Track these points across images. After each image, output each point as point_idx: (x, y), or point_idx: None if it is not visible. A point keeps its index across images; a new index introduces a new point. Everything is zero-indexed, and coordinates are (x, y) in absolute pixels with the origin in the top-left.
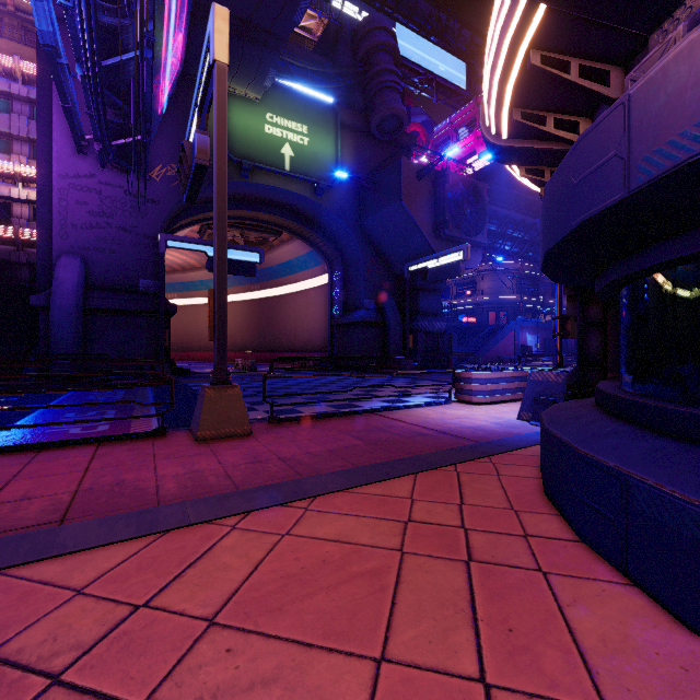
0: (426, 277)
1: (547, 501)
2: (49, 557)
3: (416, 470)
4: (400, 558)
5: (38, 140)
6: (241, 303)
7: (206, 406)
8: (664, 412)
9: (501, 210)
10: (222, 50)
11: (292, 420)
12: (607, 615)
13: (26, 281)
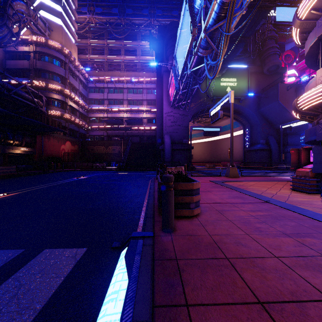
0: (291, 129)
1: None
2: (230, 181)
3: (279, 181)
4: (275, 184)
5: (157, 103)
6: (203, 143)
7: (230, 171)
8: None
9: None
10: (232, 100)
11: (246, 176)
12: None
13: (146, 141)
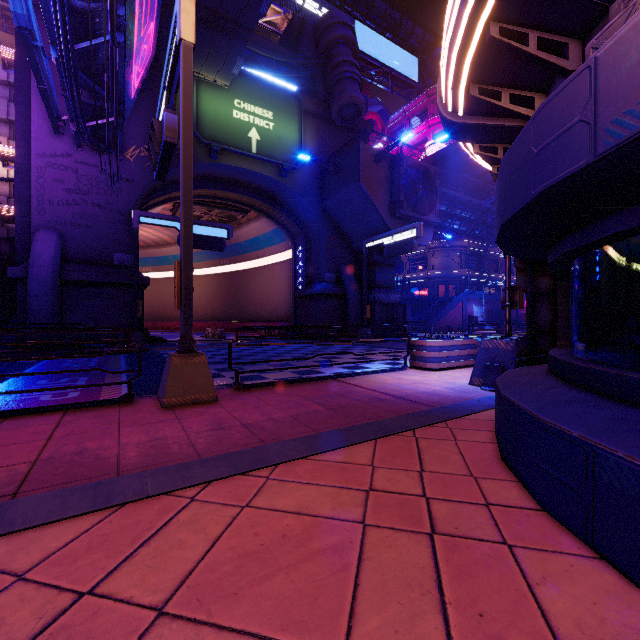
0: (382, 252)
1: (505, 467)
2: None
3: (376, 436)
4: (363, 531)
5: (17, 121)
6: (211, 276)
7: (172, 373)
8: (625, 381)
9: (450, 192)
10: (188, 30)
11: (257, 386)
12: (579, 594)
13: (6, 255)
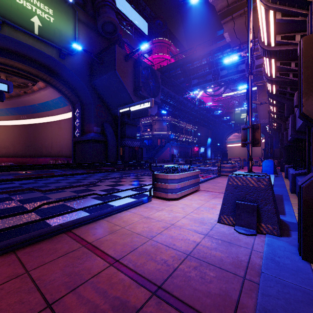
0: (129, 117)
1: None
2: None
3: None
4: None
5: None
6: (13, 126)
7: None
8: None
9: (165, 88)
10: None
11: None
12: None
13: None
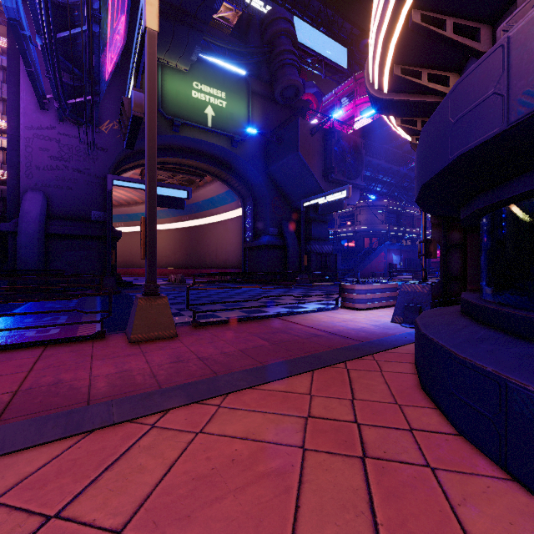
0: (317, 211)
1: (424, 395)
2: None
3: (313, 368)
4: (302, 455)
5: (9, 99)
6: (174, 230)
7: (138, 313)
8: (531, 322)
9: (374, 160)
10: (152, 19)
11: (211, 324)
12: (496, 514)
13: (0, 212)
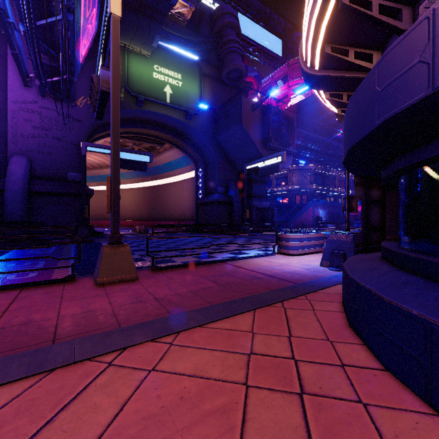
0: (257, 173)
1: (352, 332)
2: None
3: (254, 307)
4: (245, 392)
5: None
6: (138, 189)
7: (103, 260)
8: None
9: (304, 131)
10: (116, 6)
11: (167, 268)
12: None
13: None
